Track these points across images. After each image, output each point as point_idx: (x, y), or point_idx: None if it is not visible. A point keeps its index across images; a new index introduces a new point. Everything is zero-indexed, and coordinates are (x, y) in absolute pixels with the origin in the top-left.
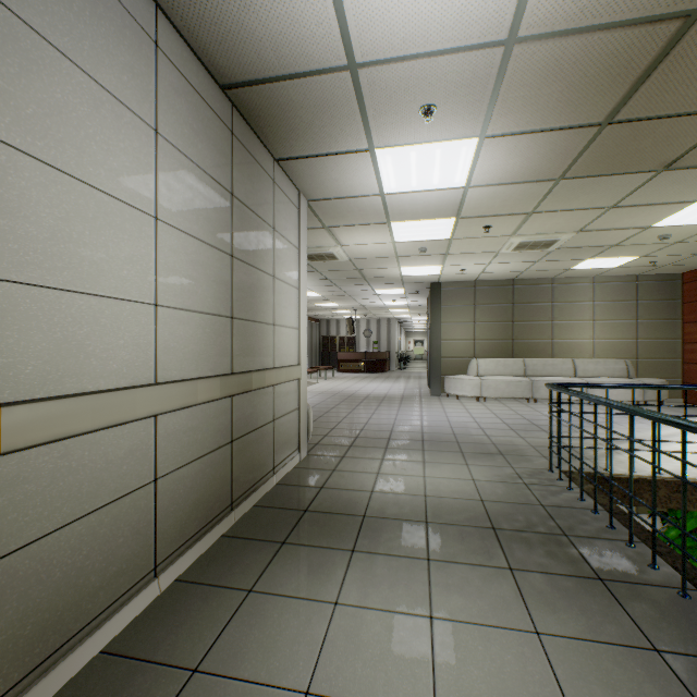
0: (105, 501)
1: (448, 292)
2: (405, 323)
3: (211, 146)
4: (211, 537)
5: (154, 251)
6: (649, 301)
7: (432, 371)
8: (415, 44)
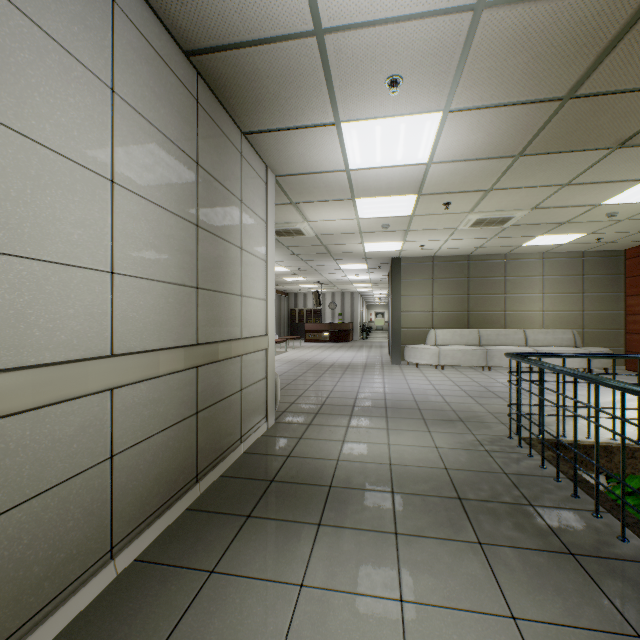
0: (50, 483)
1: (408, 267)
2: (367, 297)
3: (175, 112)
4: (175, 511)
5: (109, 215)
6: (594, 275)
7: (393, 341)
8: (383, 7)
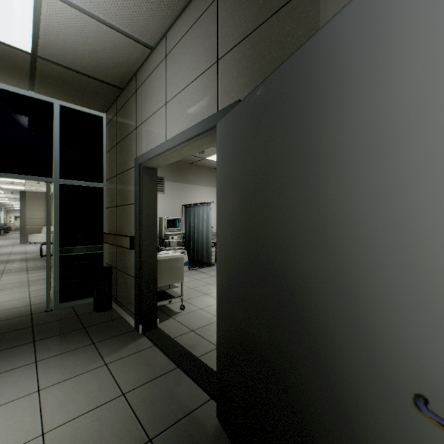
0: None
1: (31, 196)
2: (6, 205)
3: None
4: None
5: None
6: None
7: (22, 233)
8: None
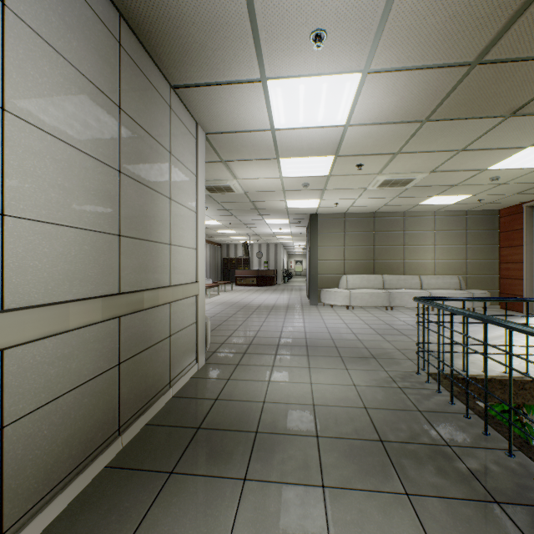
0: None
1: (323, 222)
2: (288, 248)
3: (91, 49)
4: (91, 472)
5: None
6: (475, 230)
7: (311, 285)
8: None
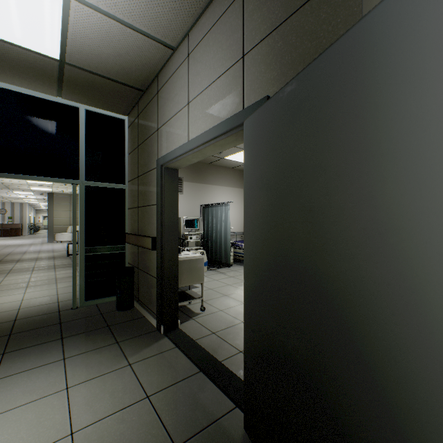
0: None
1: (58, 197)
2: (36, 206)
3: None
4: None
5: None
6: None
7: (49, 232)
8: None
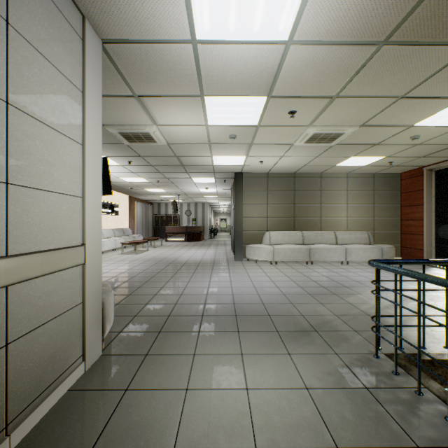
0: None
1: (248, 180)
2: (214, 207)
3: None
4: None
5: None
6: (381, 191)
7: (237, 241)
8: None
